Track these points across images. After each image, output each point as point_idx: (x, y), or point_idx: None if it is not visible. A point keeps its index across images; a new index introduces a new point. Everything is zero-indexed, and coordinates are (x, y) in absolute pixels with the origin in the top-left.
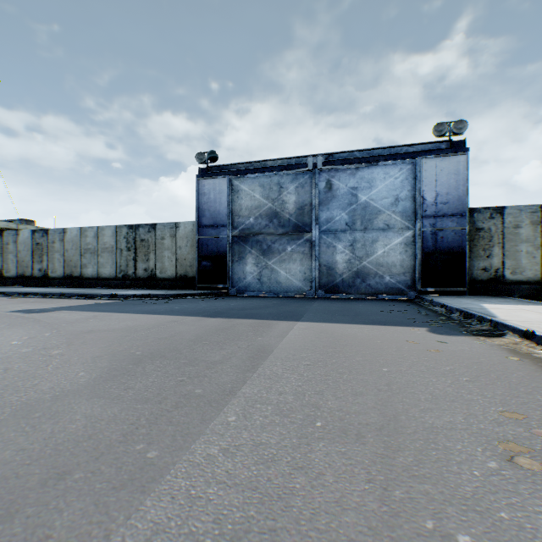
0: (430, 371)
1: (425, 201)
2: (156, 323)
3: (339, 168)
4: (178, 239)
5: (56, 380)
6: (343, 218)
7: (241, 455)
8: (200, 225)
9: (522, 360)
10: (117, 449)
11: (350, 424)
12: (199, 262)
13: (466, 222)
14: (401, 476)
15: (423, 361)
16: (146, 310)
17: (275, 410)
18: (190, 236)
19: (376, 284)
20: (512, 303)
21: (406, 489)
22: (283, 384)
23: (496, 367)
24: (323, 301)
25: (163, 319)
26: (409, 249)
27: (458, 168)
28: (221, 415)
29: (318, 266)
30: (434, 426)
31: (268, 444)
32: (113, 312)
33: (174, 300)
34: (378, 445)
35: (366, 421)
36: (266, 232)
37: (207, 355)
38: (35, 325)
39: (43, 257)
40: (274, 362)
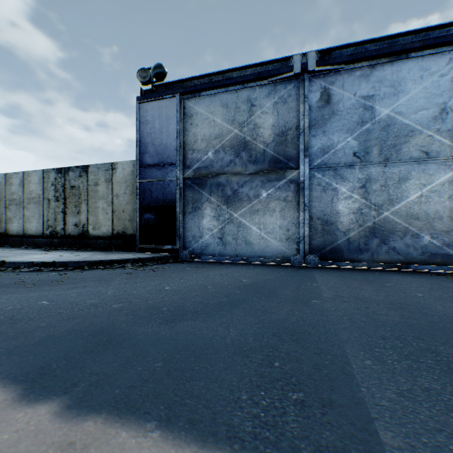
0: None
1: None
2: None
3: (341, 70)
4: (114, 184)
5: None
6: (349, 144)
7: None
8: (141, 165)
9: None
10: None
11: None
12: (140, 215)
13: None
14: None
15: None
16: None
17: None
18: (130, 180)
19: (405, 247)
20: None
21: None
22: None
23: None
24: (327, 277)
25: None
26: None
27: None
28: None
29: (308, 219)
30: None
31: None
32: None
33: (85, 272)
34: None
35: None
36: (230, 171)
37: None
38: None
39: None
40: None
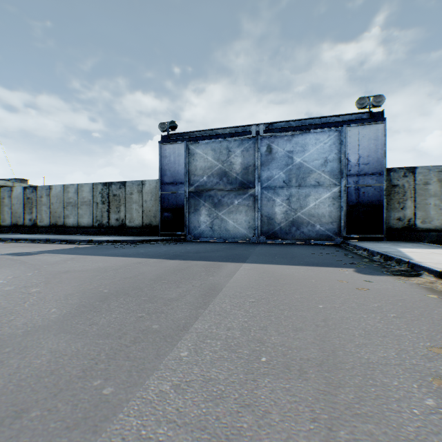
0: (360, 307)
1: (349, 162)
2: (123, 264)
3: (277, 135)
4: (144, 194)
5: (30, 316)
6: (281, 176)
7: (192, 391)
8: (162, 183)
9: (440, 297)
10: (75, 385)
11: (292, 359)
12: (161, 214)
13: (383, 179)
14: (344, 414)
15: (354, 298)
16: (116, 253)
17: (224, 345)
18: (154, 192)
19: (308, 231)
20: (424, 247)
21: (350, 429)
22: (231, 320)
23: (418, 304)
24: (264, 245)
25: (130, 261)
26: (336, 202)
27: (377, 134)
28: (174, 350)
29: (260, 216)
30: (369, 361)
31: (216, 380)
32: (88, 254)
33: (140, 244)
34: (320, 381)
35: (307, 356)
36: (217, 188)
37: (165, 293)
38: (21, 266)
39: (33, 209)
40: (223, 299)
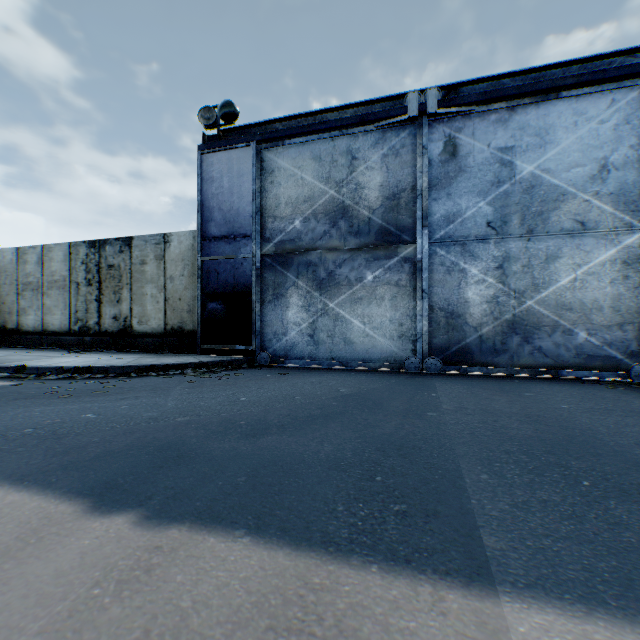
0: None
1: None
2: None
3: (472, 113)
4: (168, 263)
5: None
6: (481, 211)
7: None
8: (204, 237)
9: None
10: None
11: None
12: (203, 305)
13: None
14: None
15: None
16: None
17: None
18: (189, 258)
19: (555, 346)
20: None
21: None
22: None
23: None
24: (450, 386)
25: None
26: (632, 272)
27: None
28: None
29: (427, 310)
30: None
31: None
32: None
33: (133, 380)
34: None
35: None
36: (324, 246)
37: None
38: None
39: None
40: None
